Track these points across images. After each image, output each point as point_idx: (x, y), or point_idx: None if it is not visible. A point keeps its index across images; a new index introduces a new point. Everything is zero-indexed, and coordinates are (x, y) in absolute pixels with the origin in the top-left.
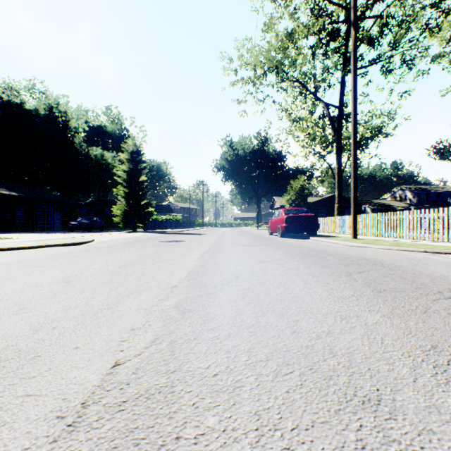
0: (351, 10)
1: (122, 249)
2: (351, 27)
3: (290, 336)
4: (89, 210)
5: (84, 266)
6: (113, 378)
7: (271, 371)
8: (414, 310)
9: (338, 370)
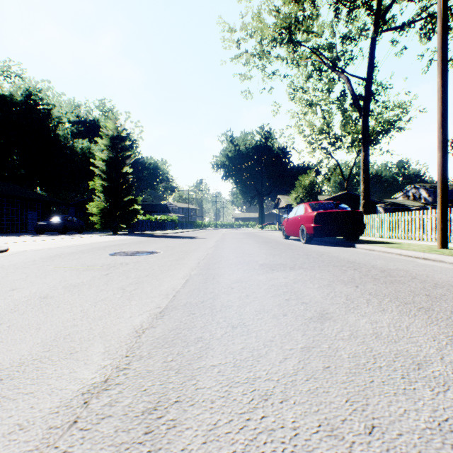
0: None
1: None
2: None
3: None
4: (77, 209)
5: None
6: None
7: None
8: None
9: None
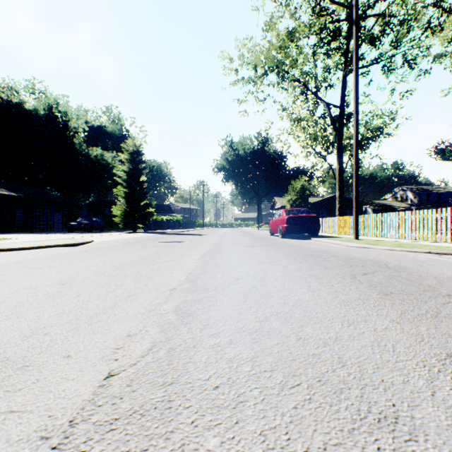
0: (353, 9)
1: (122, 250)
2: (353, 26)
3: (296, 343)
4: (89, 210)
5: (81, 268)
6: (106, 392)
7: (277, 383)
8: (424, 314)
9: (349, 382)
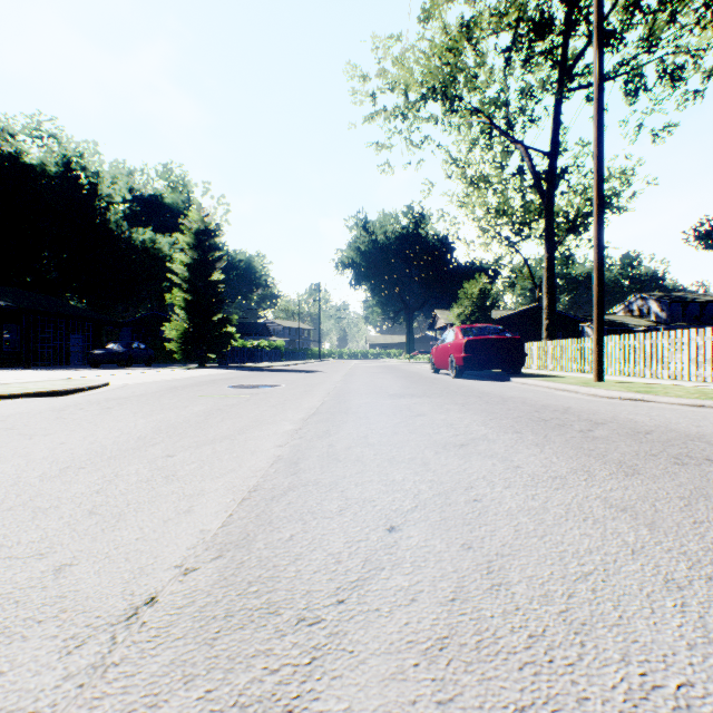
0: None
1: (139, 407)
2: None
3: None
4: (133, 331)
5: None
6: None
7: None
8: None
9: None
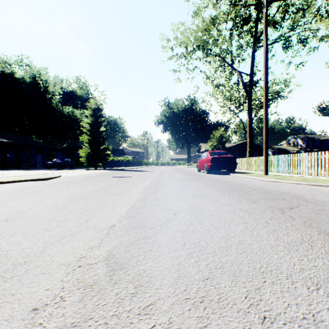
0: None
1: (79, 184)
2: (263, 8)
3: None
4: (63, 153)
5: (36, 201)
6: None
7: None
8: None
9: None
